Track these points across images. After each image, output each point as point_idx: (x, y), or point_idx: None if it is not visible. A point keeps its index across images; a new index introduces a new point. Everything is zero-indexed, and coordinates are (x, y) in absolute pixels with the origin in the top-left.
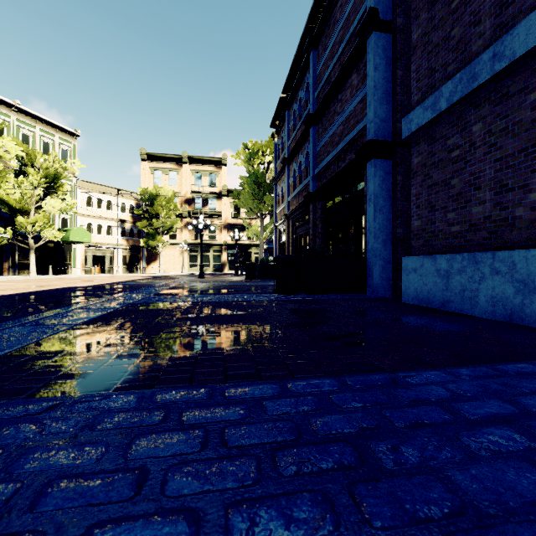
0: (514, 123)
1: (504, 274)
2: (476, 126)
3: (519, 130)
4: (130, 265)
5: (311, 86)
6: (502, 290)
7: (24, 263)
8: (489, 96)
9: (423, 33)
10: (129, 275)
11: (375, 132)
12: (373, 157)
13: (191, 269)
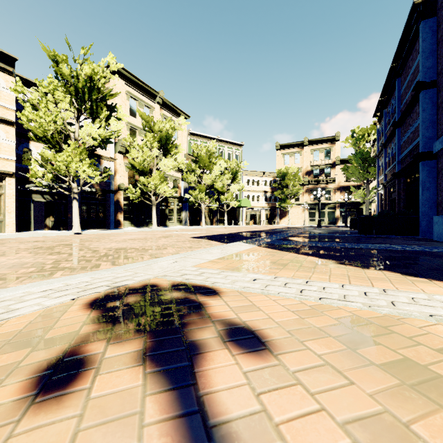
0: None
1: None
2: None
3: None
4: (269, 219)
5: (396, 102)
6: None
7: (221, 219)
8: None
9: (441, 102)
10: (270, 226)
11: (423, 146)
12: (421, 160)
13: (310, 222)
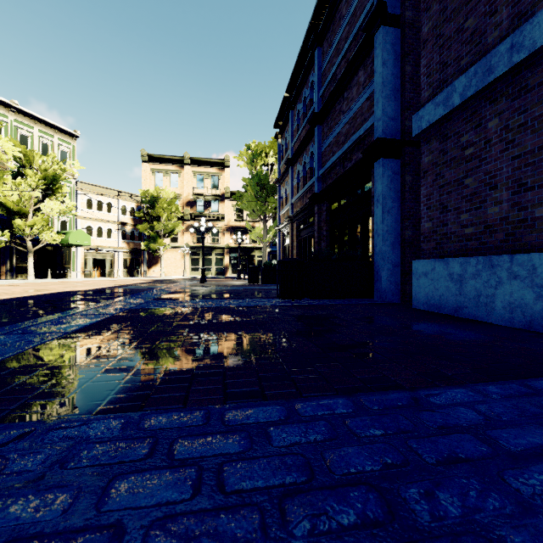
0: (534, 118)
1: (523, 278)
2: (491, 122)
3: (540, 125)
4: (130, 268)
5: (315, 85)
6: (520, 295)
7: (22, 266)
8: (506, 90)
9: (434, 26)
10: (130, 278)
11: (383, 131)
12: (381, 157)
13: (193, 272)
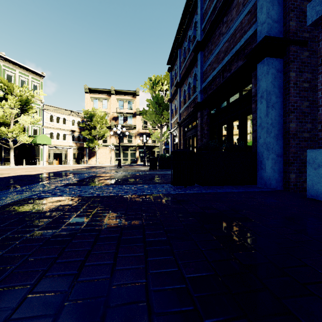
0: None
1: None
2: None
3: None
4: (77, 159)
5: (198, 21)
6: None
7: (8, 158)
8: None
9: None
10: (76, 165)
11: (268, 32)
12: (266, 56)
13: (116, 161)
